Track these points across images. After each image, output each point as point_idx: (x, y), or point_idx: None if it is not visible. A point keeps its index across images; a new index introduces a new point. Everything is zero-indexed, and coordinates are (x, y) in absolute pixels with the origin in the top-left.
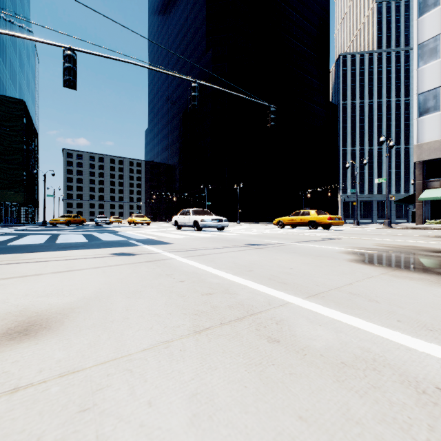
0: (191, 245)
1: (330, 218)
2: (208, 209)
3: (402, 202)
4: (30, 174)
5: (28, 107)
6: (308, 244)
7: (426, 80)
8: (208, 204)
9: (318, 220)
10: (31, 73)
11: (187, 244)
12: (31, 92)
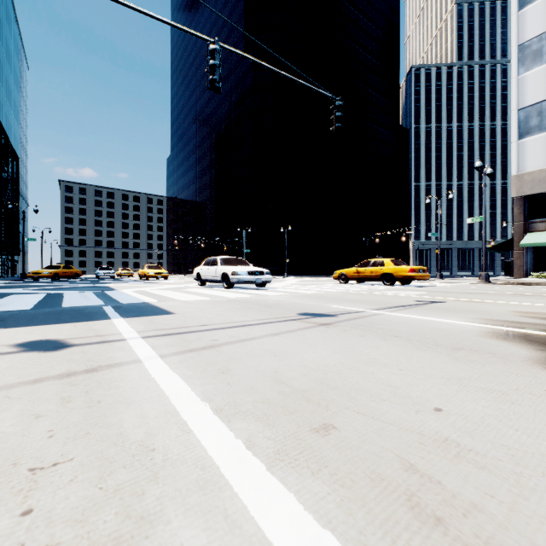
0: (202, 317)
1: (412, 269)
2: (247, 259)
3: (495, 249)
4: (5, 210)
5: (9, 124)
6: (404, 313)
7: (529, 92)
8: (247, 253)
9: (396, 273)
10: (13, 78)
11: (196, 316)
12: (13, 104)
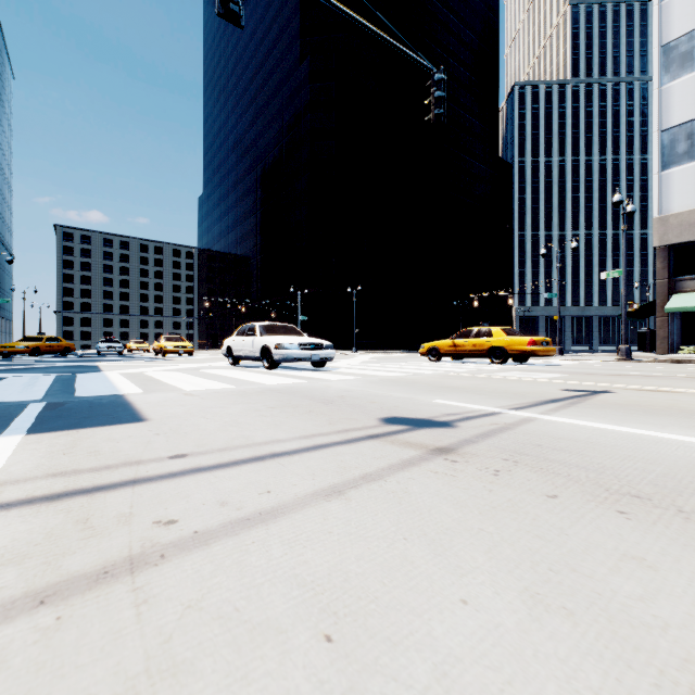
0: (191, 431)
1: (533, 341)
2: (303, 329)
3: (629, 316)
4: None
5: None
6: (575, 417)
7: (675, 108)
8: (303, 321)
9: (509, 347)
10: None
11: (182, 427)
12: None
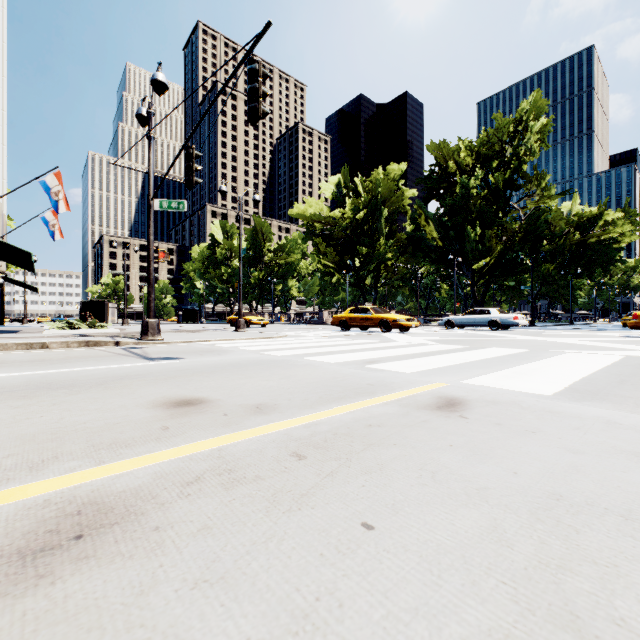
0: None
1: None
2: None
3: None
4: None
5: None
6: None
7: None
8: None
9: None
10: None
11: None
12: None
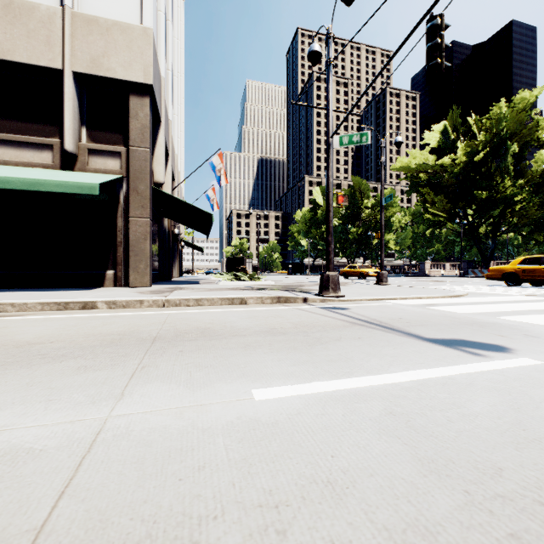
0: None
1: None
2: None
3: None
4: None
5: None
6: None
7: None
8: None
9: None
10: None
11: None
12: None
